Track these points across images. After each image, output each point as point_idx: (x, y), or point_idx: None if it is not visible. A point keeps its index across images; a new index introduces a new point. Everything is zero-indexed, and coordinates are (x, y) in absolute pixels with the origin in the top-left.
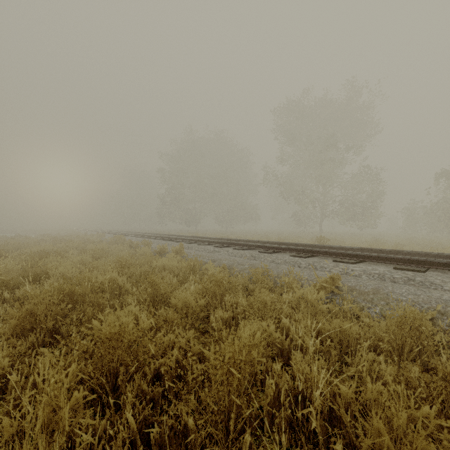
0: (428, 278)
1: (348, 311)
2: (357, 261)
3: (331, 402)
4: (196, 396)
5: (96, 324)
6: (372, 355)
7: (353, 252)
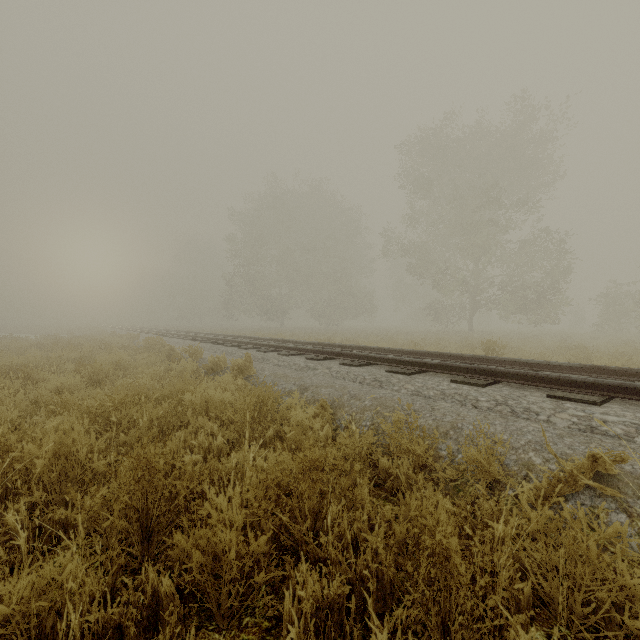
0: None
1: None
2: (602, 397)
3: None
4: None
5: None
6: None
7: (588, 378)
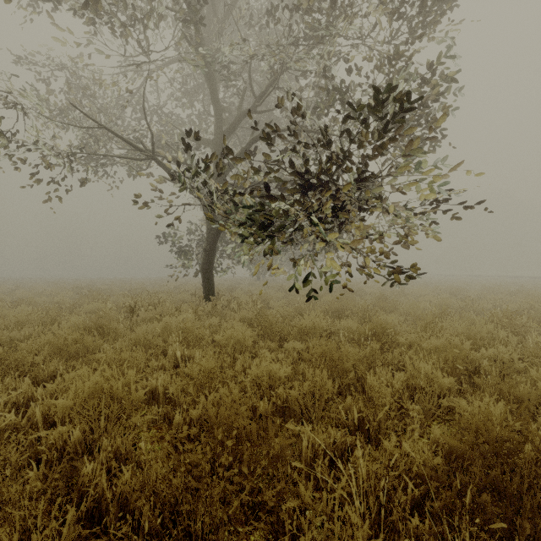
0: None
1: None
2: None
3: None
4: None
5: None
6: None
7: None
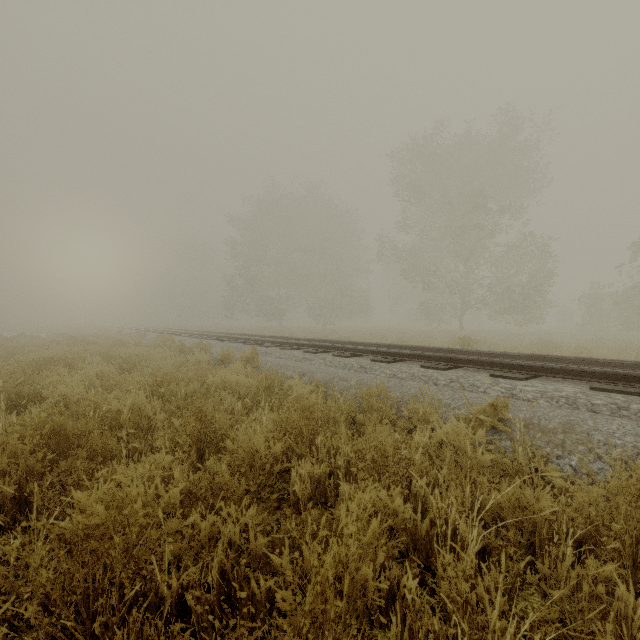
0: None
1: (525, 465)
2: (528, 375)
3: None
4: None
5: (79, 497)
6: (592, 565)
7: (520, 362)
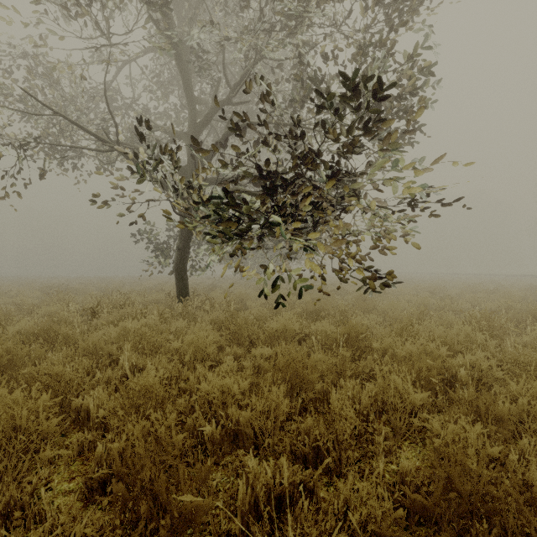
0: None
1: None
2: None
3: None
4: None
5: None
6: None
7: None
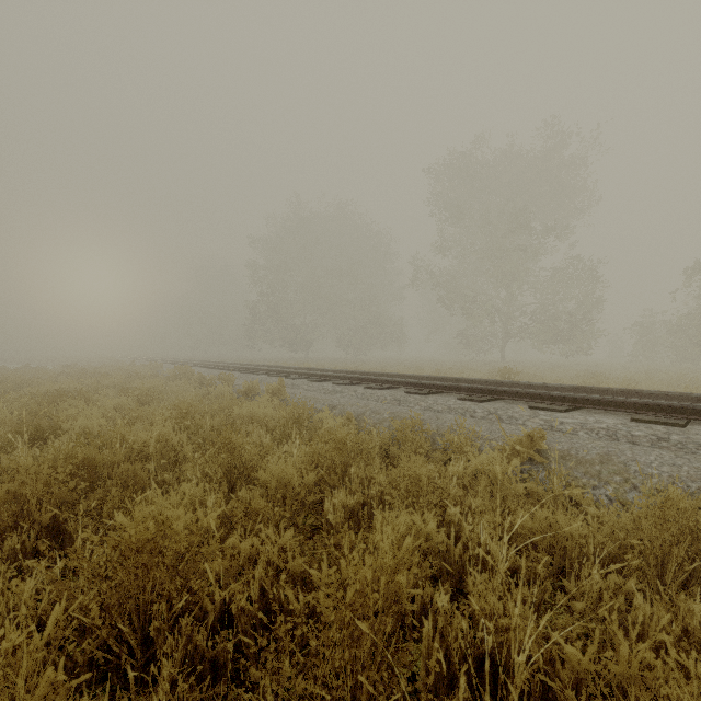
0: (692, 437)
1: (560, 494)
2: (569, 407)
3: (545, 673)
4: (292, 663)
5: (121, 520)
6: (614, 579)
7: (561, 393)
